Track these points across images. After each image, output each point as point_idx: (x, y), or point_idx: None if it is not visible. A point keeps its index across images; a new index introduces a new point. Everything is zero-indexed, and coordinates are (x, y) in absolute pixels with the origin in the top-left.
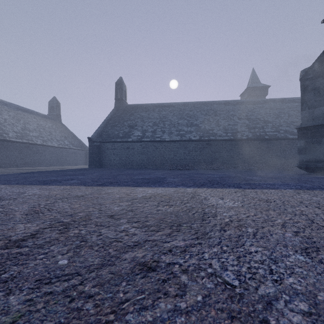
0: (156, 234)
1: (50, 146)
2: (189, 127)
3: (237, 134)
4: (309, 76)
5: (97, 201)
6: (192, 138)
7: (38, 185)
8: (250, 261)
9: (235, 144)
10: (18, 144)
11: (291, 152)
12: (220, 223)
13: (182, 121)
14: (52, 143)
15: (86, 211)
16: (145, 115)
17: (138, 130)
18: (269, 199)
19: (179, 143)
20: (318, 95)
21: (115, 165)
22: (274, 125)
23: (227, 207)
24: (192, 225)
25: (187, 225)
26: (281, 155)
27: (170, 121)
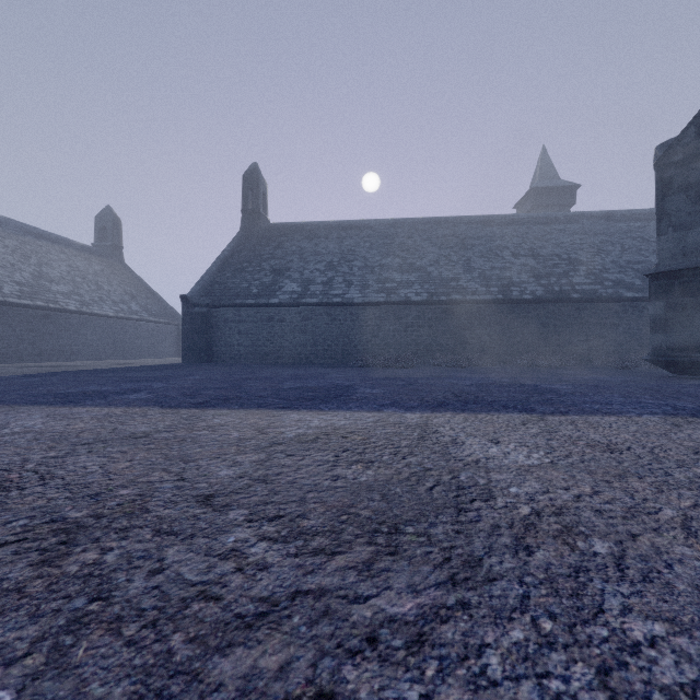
0: (329, 564)
1: (98, 314)
2: (405, 273)
3: (512, 290)
4: (676, 157)
5: (180, 449)
6: (411, 297)
7: (49, 406)
8: (649, 691)
9: (507, 311)
10: (24, 310)
11: (629, 329)
12: (510, 522)
13: (390, 260)
14: (102, 308)
15: (142, 483)
16: (309, 247)
17: (294, 279)
18: (614, 443)
19: (385, 309)
20: (695, 200)
21: (241, 358)
22: (591, 270)
23: (514, 468)
24: (431, 528)
25: (417, 528)
26: (608, 336)
27: (363, 260)
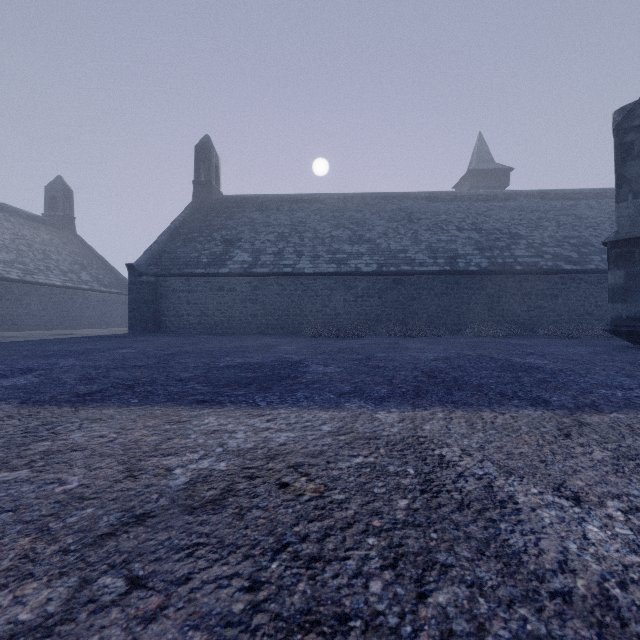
0: None
1: (43, 283)
2: (354, 244)
3: (458, 262)
4: (636, 121)
5: None
6: (361, 268)
7: None
8: None
9: (454, 282)
10: None
11: (567, 300)
12: None
13: (340, 232)
14: (48, 278)
15: None
16: (260, 219)
17: (245, 250)
18: None
19: (335, 279)
20: None
21: (190, 328)
22: (531, 244)
23: None
24: None
25: None
26: (548, 306)
27: (314, 231)
